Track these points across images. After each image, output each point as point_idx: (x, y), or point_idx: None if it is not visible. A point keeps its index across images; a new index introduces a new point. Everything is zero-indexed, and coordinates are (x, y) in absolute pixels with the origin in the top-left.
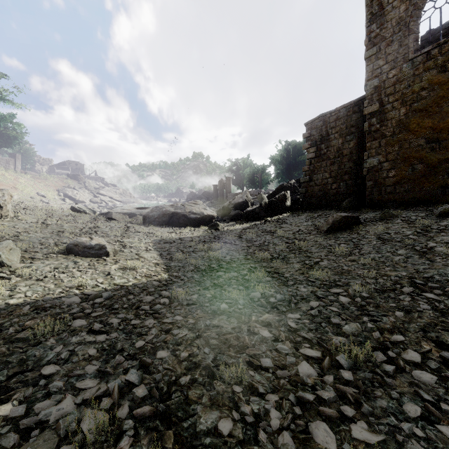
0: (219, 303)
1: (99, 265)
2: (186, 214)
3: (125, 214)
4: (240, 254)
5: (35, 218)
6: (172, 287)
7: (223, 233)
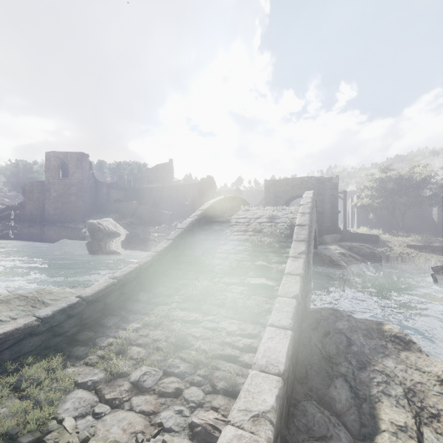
0: None
1: None
2: None
3: None
4: None
5: None
6: None
7: None
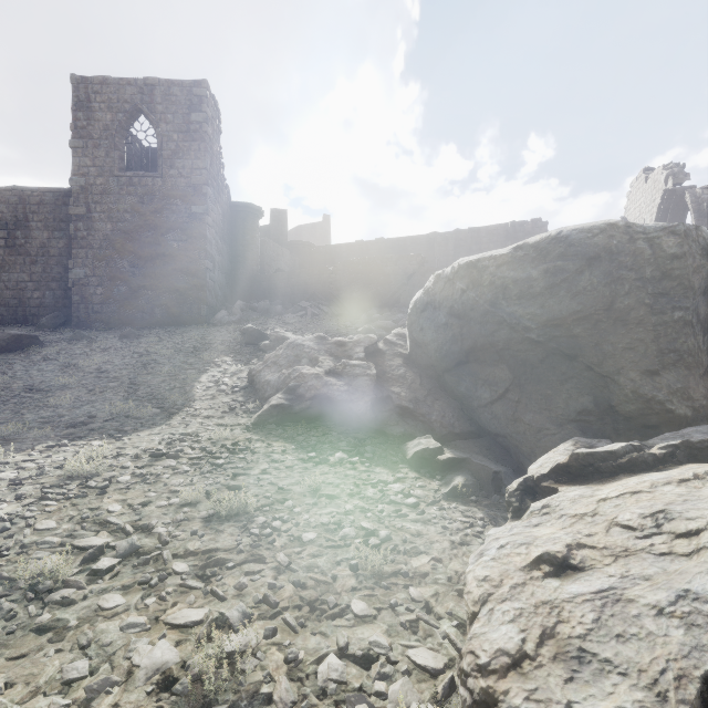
0: None
1: None
2: None
3: None
4: None
5: None
6: None
7: None
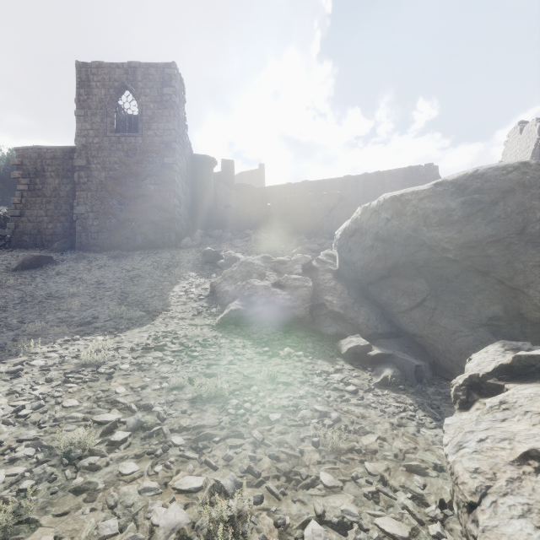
0: None
1: None
2: None
3: None
4: None
5: None
6: None
7: None
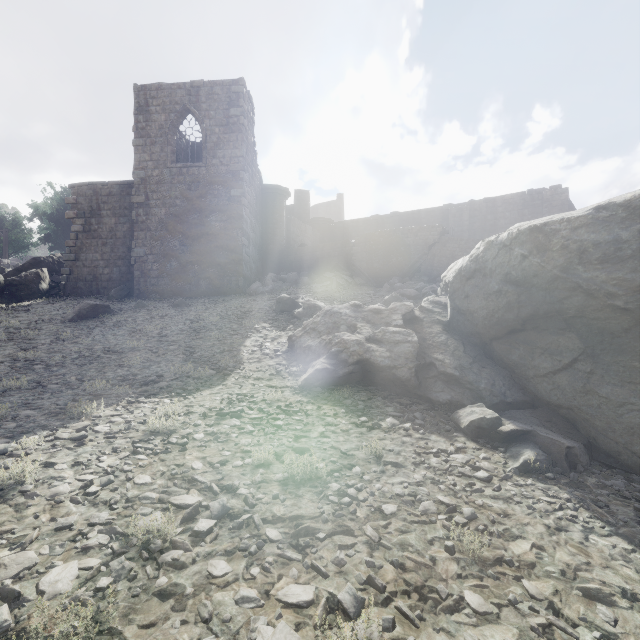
0: None
1: None
2: None
3: None
4: None
5: None
6: None
7: None
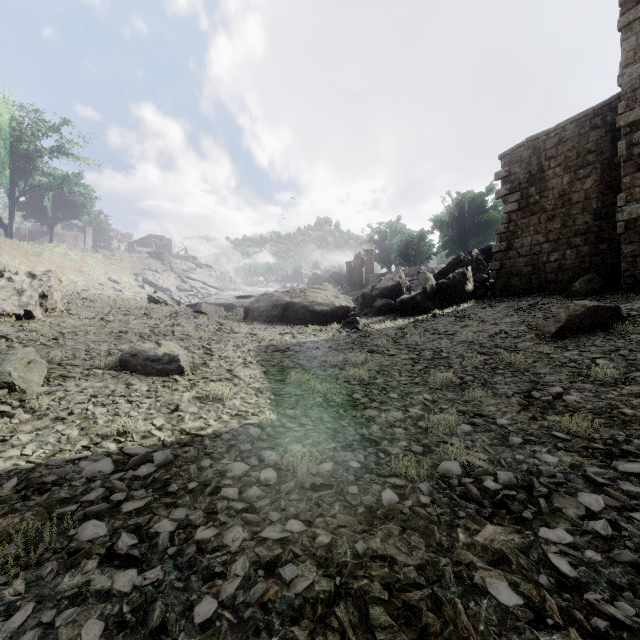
0: (377, 486)
1: (164, 391)
2: (307, 305)
3: (221, 305)
4: (402, 373)
5: (93, 312)
6: (284, 442)
7: (366, 336)
